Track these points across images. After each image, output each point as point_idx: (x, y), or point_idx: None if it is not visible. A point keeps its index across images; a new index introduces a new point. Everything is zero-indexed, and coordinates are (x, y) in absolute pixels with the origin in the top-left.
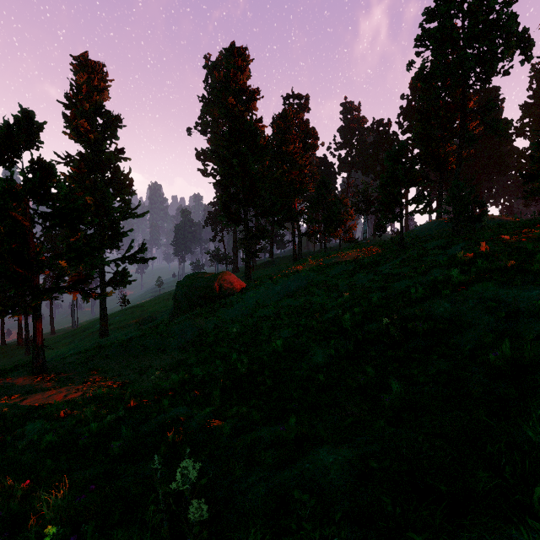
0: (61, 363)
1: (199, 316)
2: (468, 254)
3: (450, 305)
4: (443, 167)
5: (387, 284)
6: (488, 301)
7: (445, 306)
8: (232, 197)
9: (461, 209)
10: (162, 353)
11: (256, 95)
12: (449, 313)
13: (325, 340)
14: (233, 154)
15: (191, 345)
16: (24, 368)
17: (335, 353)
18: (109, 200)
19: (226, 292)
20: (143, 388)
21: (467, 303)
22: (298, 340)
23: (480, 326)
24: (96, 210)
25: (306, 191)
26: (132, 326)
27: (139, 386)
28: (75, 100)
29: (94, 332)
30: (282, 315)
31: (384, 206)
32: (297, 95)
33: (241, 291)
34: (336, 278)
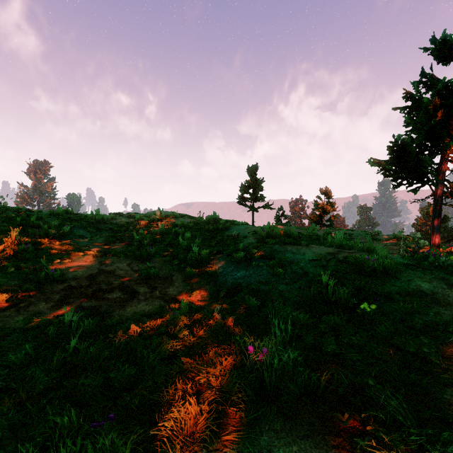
0: None
1: None
2: None
3: None
4: None
5: None
6: None
7: None
8: None
9: None
10: None
11: None
12: None
13: None
14: None
15: None
16: None
17: None
18: None
19: None
20: None
21: None
22: None
23: None
24: None
25: None
26: None
27: None
28: None
29: None
30: None
31: None
32: None
33: None
34: None
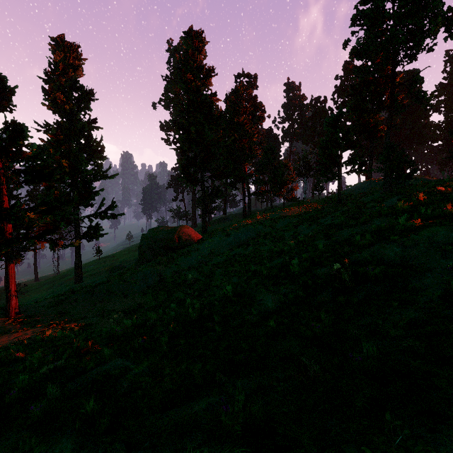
0: (33, 306)
1: (160, 264)
2: (408, 203)
3: (400, 250)
4: (373, 135)
5: (331, 233)
6: (441, 245)
7: (395, 251)
8: (190, 160)
9: (395, 167)
10: (125, 297)
11: (211, 73)
12: (400, 257)
13: (274, 285)
14: (191, 123)
15: (152, 290)
16: (0, 311)
17: (284, 297)
18: (82, 163)
19: (184, 243)
20: (99, 332)
21: (417, 247)
22: (247, 285)
23: (437, 269)
24: (71, 172)
25: (255, 157)
26: (103, 273)
27: (100, 329)
28: (53, 76)
29: (71, 279)
30: (233, 263)
31: (323, 167)
32: (247, 74)
33: (198, 242)
34: (281, 229)
